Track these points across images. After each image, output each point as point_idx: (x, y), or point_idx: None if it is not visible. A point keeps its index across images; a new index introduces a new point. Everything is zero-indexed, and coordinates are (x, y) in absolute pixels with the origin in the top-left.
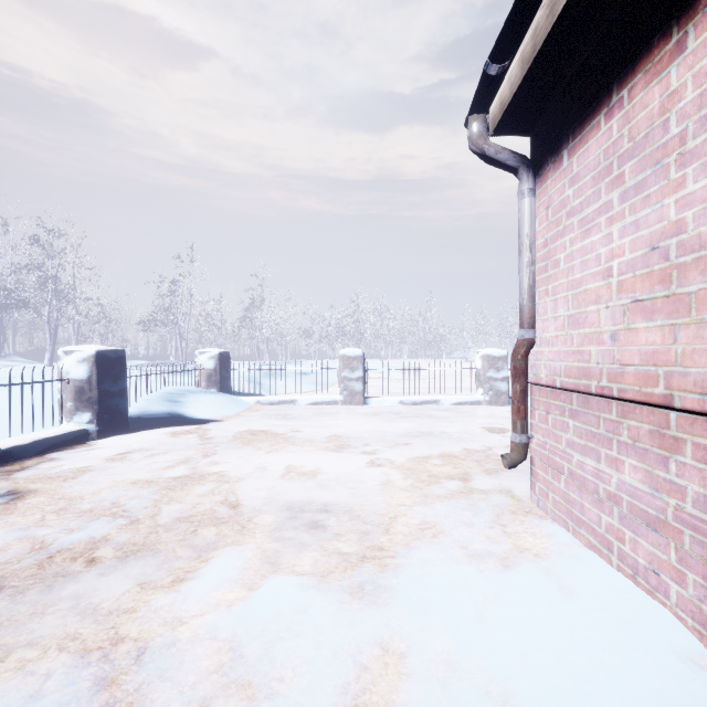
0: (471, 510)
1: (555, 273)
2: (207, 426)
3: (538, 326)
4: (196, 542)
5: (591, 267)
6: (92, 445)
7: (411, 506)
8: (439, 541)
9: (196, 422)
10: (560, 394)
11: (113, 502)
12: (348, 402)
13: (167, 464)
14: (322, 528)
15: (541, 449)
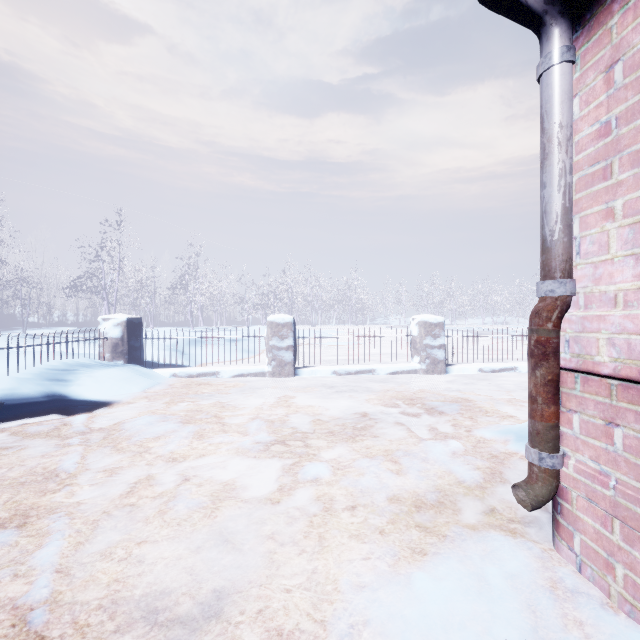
0: (481, 599)
1: (635, 174)
2: (93, 413)
3: (581, 274)
4: None
5: None
6: None
7: (374, 591)
8: None
9: (82, 406)
10: None
11: None
12: (277, 374)
13: None
14: None
15: (593, 482)
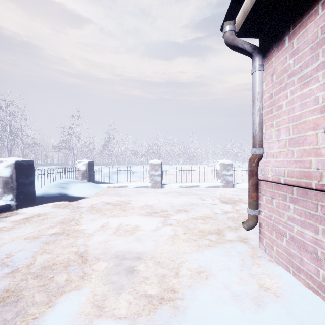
0: (226, 257)
1: (278, 113)
2: (79, 201)
3: (265, 146)
4: (50, 288)
5: (309, 106)
6: (11, 213)
7: (190, 254)
8: (210, 284)
9: (73, 198)
10: (283, 187)
11: (6, 254)
12: (154, 187)
13: (50, 225)
14: (135, 272)
15: (268, 219)
